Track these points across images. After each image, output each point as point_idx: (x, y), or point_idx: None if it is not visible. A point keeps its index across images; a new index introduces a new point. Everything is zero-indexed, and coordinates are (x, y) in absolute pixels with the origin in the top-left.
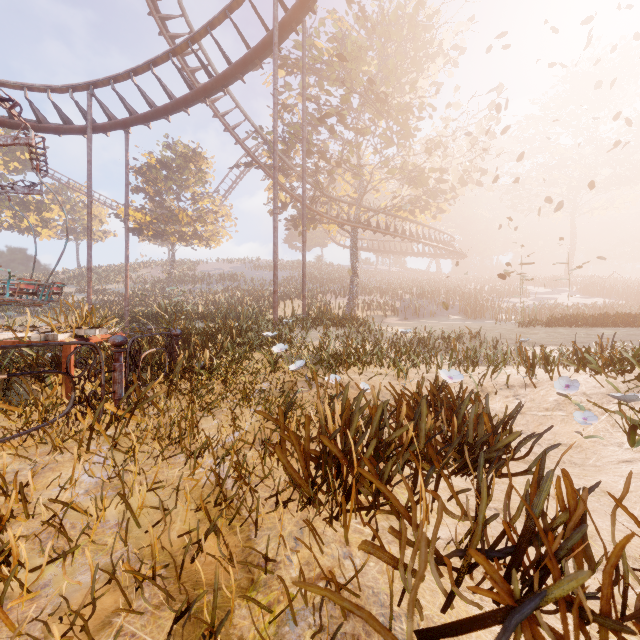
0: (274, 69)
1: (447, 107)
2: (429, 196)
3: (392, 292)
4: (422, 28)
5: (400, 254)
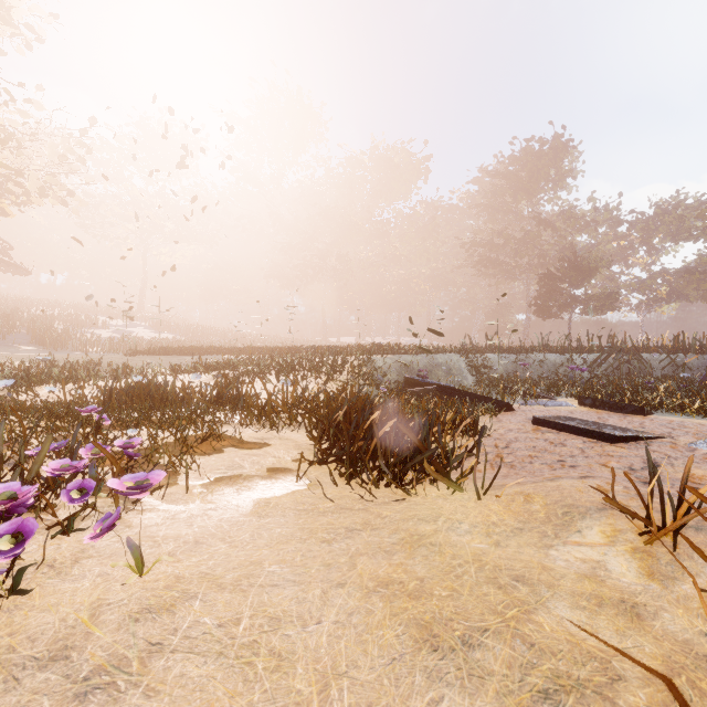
0: None
1: (27, 101)
2: None
3: None
4: None
5: None
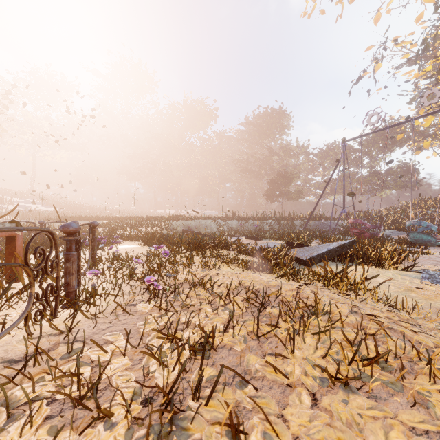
0: None
1: None
2: None
3: None
4: None
5: None
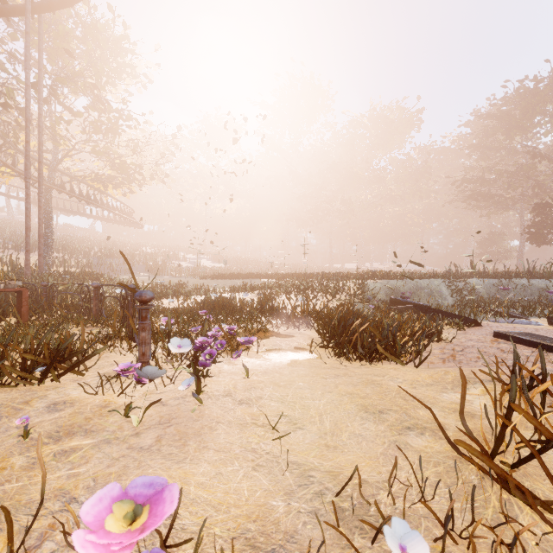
0: (27, 55)
1: (145, 122)
2: (124, 178)
3: (79, 250)
4: (124, 50)
5: (76, 214)
